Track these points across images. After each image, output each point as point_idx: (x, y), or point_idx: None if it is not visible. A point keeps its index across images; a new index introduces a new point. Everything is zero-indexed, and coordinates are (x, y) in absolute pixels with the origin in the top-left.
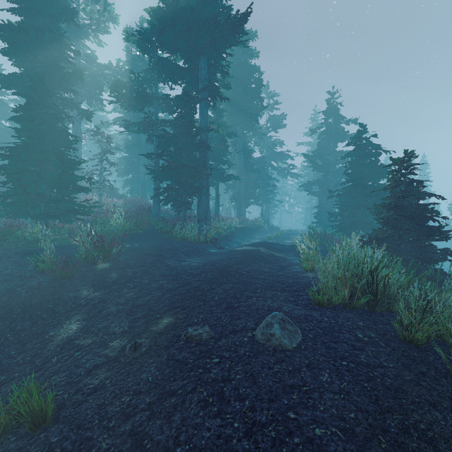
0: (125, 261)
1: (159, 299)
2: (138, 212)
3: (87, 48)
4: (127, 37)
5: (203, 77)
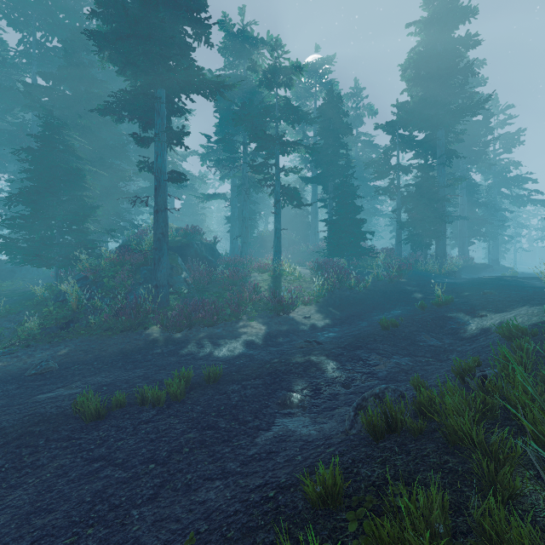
0: (412, 278)
1: (453, 290)
2: (385, 252)
3: None
4: (376, 127)
5: (440, 144)
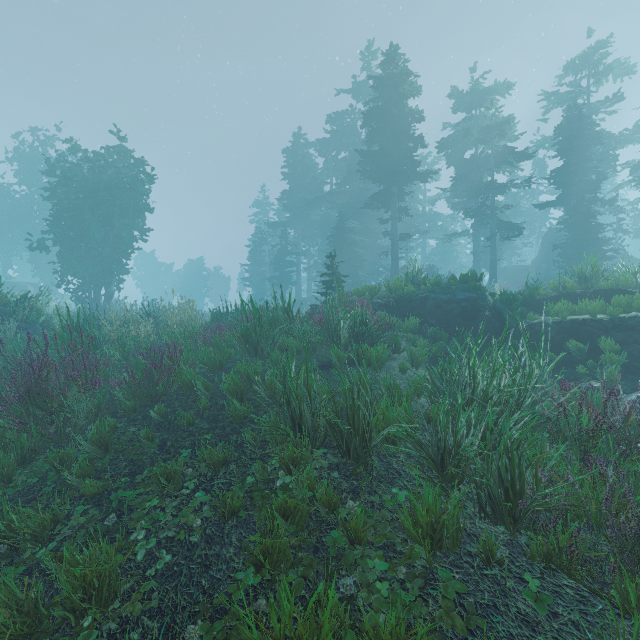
0: None
1: None
2: None
3: (595, 120)
4: None
5: None
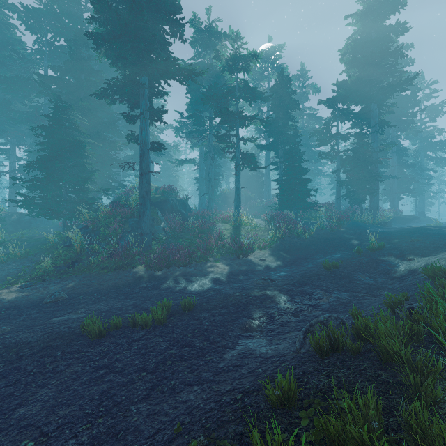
0: (350, 228)
1: (385, 237)
2: (326, 206)
3: None
4: (319, 102)
5: (374, 115)
